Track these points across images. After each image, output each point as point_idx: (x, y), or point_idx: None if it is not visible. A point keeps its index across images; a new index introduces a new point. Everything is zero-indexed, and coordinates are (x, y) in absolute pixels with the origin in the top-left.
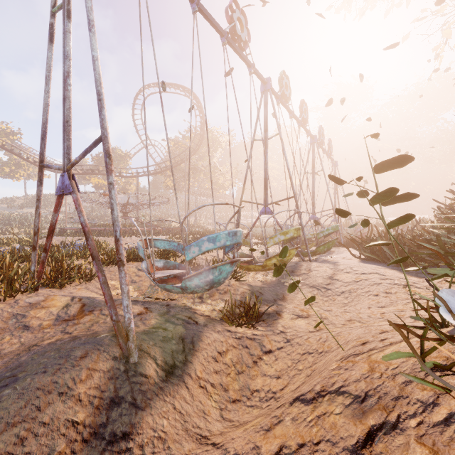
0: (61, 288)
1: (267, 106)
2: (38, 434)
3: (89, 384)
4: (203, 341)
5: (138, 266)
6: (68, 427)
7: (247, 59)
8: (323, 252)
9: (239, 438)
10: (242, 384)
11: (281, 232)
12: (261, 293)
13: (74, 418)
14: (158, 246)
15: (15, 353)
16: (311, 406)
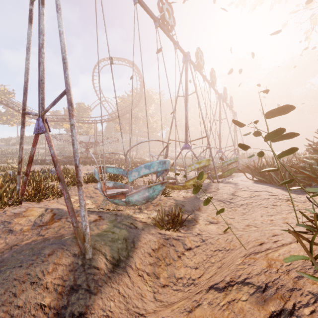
0: (39, 202)
1: (187, 72)
2: (14, 315)
3: (54, 275)
4: (141, 241)
5: (95, 186)
6: (37, 309)
7: (173, 38)
8: (227, 176)
9: (168, 317)
10: (169, 273)
11: (197, 162)
12: (183, 206)
13: (42, 302)
14: (109, 171)
15: (1, 251)
16: (223, 293)
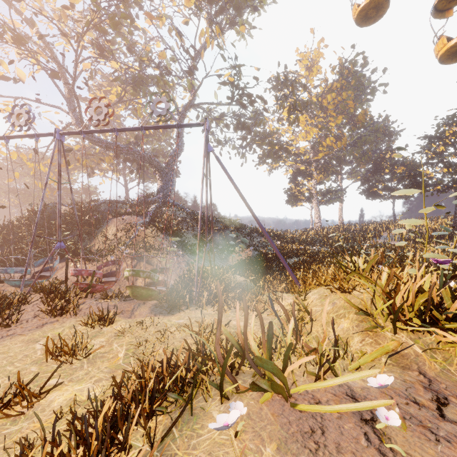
0: None
1: None
2: None
3: None
4: None
5: None
6: None
7: None
8: None
9: None
10: None
11: None
12: None
13: None
14: None
15: None
16: None
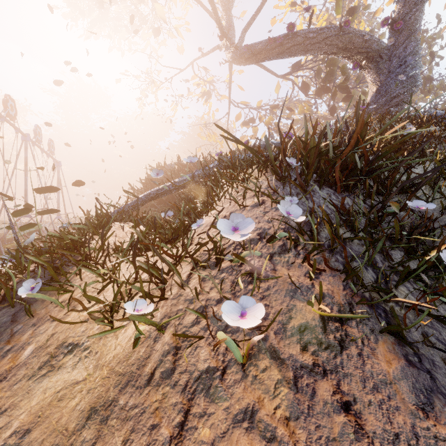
0: None
1: None
2: None
3: None
4: None
5: None
6: None
7: None
8: None
9: None
10: None
11: None
12: None
13: None
14: None
15: None
16: None
